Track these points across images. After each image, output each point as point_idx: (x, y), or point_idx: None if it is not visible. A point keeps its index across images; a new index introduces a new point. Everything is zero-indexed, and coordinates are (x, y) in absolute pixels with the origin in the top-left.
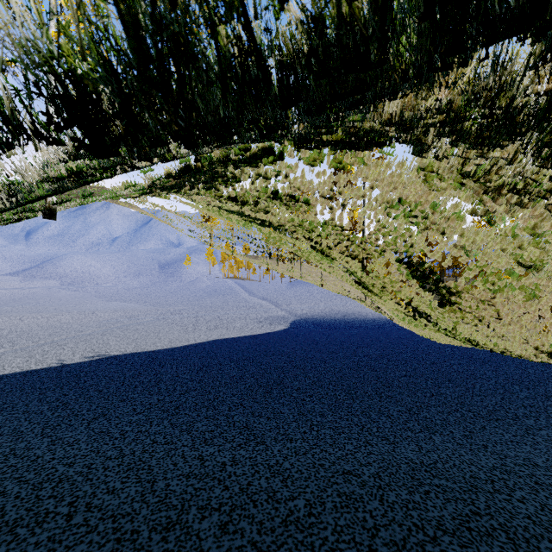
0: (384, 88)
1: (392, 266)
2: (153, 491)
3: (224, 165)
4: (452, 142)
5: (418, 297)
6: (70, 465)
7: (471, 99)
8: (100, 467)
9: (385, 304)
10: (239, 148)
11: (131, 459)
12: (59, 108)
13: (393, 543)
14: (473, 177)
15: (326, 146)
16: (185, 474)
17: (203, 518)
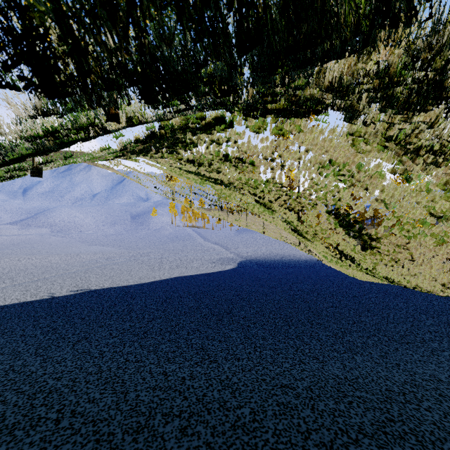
0: (333, 47)
1: (322, 217)
2: (125, 400)
3: (184, 132)
4: (381, 108)
5: (344, 243)
6: (58, 379)
7: (408, 62)
8: (83, 381)
9: (316, 248)
10: (196, 117)
11: (108, 374)
12: (5, 44)
13: (322, 444)
14: (395, 140)
15: (270, 114)
16: (152, 387)
17: (166, 423)
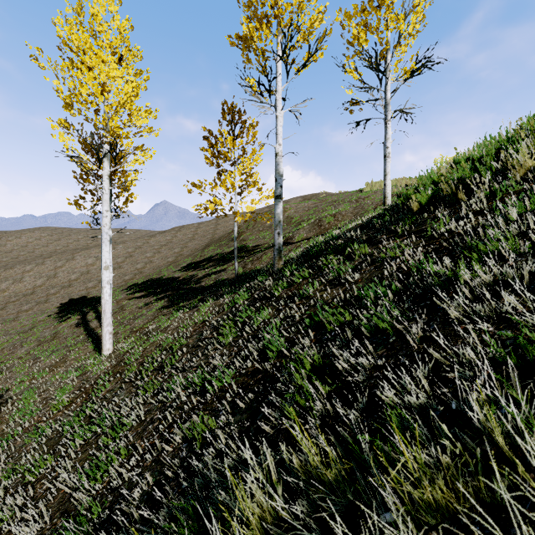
0: None
1: None
2: None
3: None
4: None
5: None
6: None
7: None
8: None
9: None
10: None
11: None
12: None
13: None
14: None
15: None
16: None
17: None
